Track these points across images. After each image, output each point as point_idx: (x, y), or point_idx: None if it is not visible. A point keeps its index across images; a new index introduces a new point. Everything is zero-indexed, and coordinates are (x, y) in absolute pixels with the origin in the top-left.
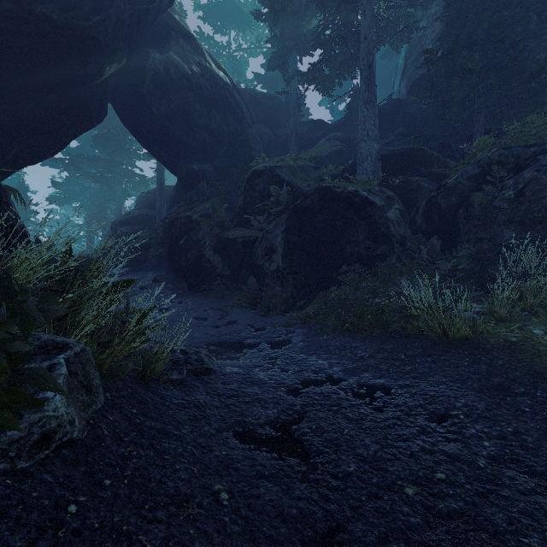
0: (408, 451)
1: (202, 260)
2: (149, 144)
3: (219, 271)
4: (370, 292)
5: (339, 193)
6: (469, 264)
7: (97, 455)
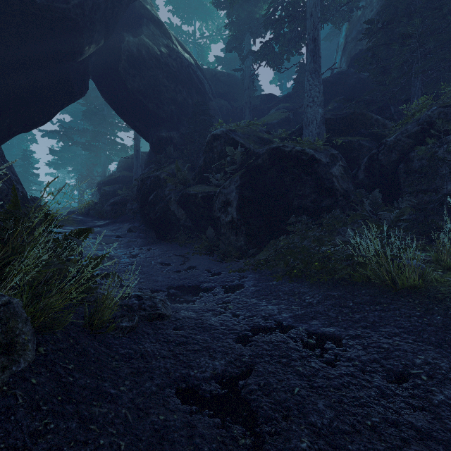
0: (368, 421)
1: (168, 213)
2: (125, 115)
3: (182, 222)
4: (316, 241)
5: (288, 152)
6: (411, 215)
7: (0, 433)
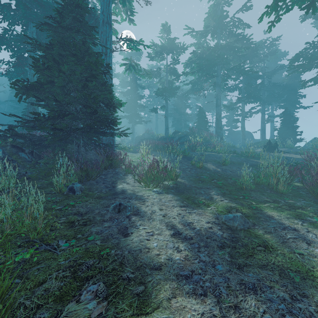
0: None
1: None
2: None
3: None
4: None
5: None
6: None
7: None
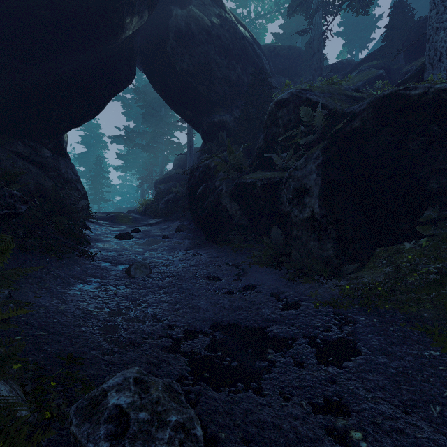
0: None
1: (219, 208)
2: (175, 104)
3: (236, 220)
4: None
5: (417, 97)
6: None
7: None
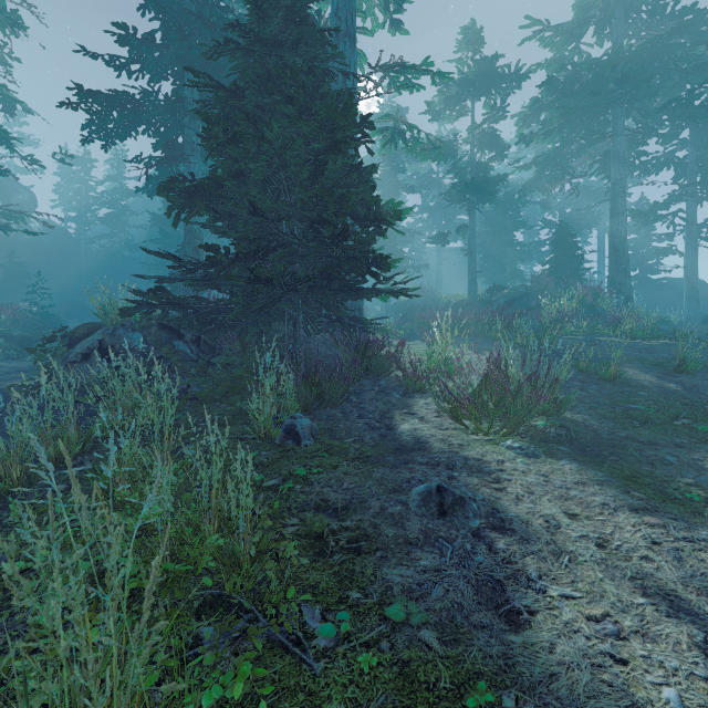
0: None
1: None
2: None
3: None
4: None
5: None
6: None
7: None
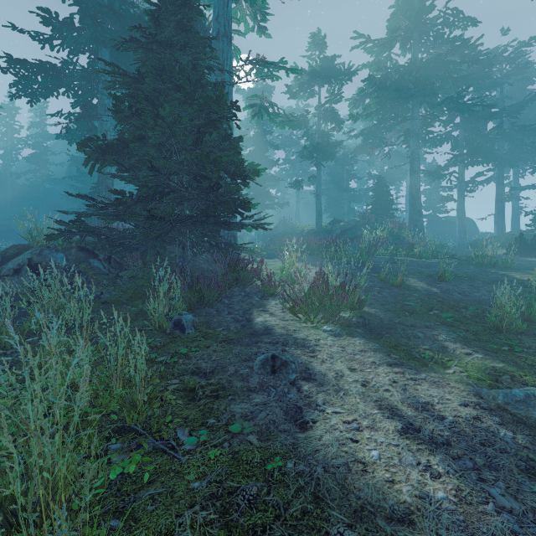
0: None
1: None
2: None
3: None
4: None
5: None
6: None
7: None
